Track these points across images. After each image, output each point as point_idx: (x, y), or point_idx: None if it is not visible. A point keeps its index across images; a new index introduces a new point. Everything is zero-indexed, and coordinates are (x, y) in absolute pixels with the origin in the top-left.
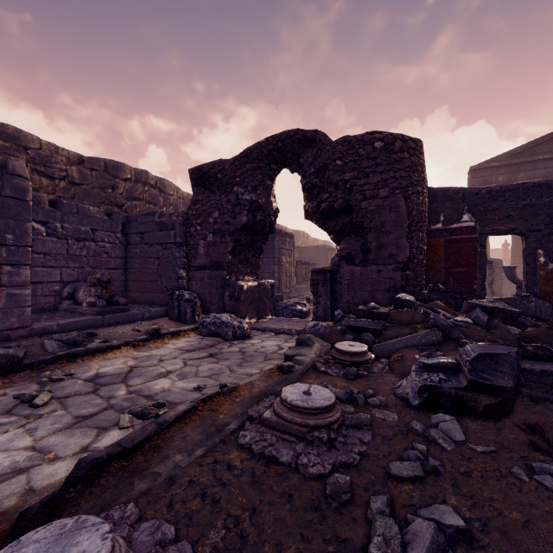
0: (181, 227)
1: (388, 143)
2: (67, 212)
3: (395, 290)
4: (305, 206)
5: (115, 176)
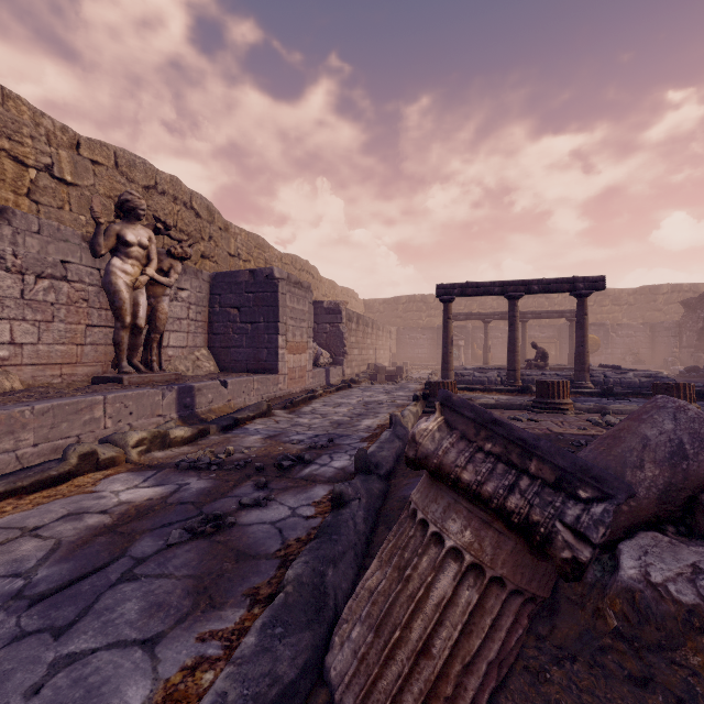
0: (675, 329)
1: None
2: (623, 327)
3: None
4: None
5: (655, 294)
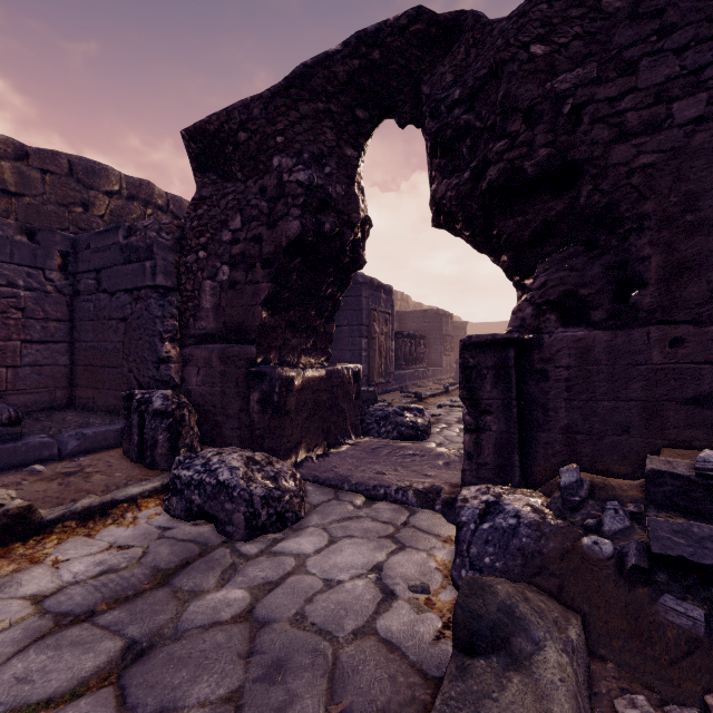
0: (167, 255)
1: None
2: None
3: None
4: (436, 191)
5: (89, 186)
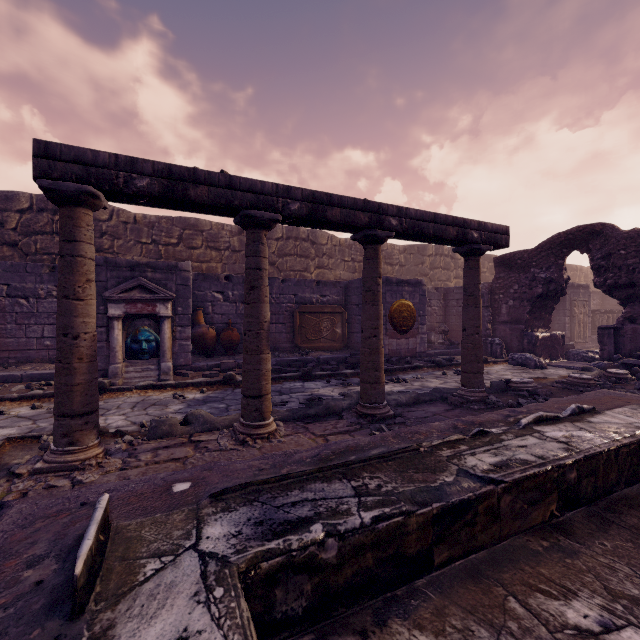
0: (487, 296)
1: None
2: None
3: None
4: (593, 280)
5: (423, 255)
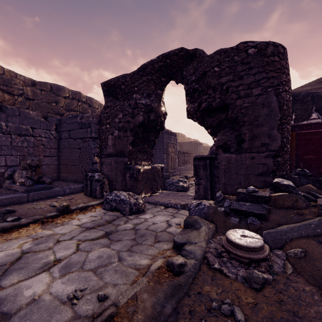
0: (95, 126)
1: (261, 49)
2: (11, 115)
3: (266, 174)
4: (187, 108)
5: (58, 95)
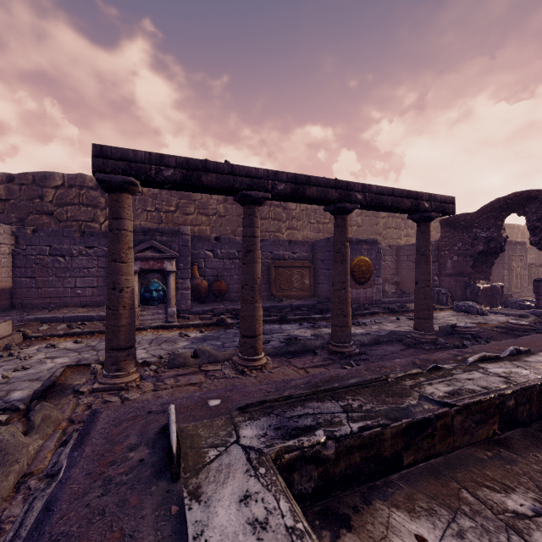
0: (434, 252)
1: None
2: None
3: None
4: (529, 239)
5: (377, 217)
